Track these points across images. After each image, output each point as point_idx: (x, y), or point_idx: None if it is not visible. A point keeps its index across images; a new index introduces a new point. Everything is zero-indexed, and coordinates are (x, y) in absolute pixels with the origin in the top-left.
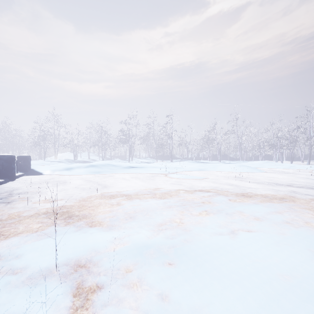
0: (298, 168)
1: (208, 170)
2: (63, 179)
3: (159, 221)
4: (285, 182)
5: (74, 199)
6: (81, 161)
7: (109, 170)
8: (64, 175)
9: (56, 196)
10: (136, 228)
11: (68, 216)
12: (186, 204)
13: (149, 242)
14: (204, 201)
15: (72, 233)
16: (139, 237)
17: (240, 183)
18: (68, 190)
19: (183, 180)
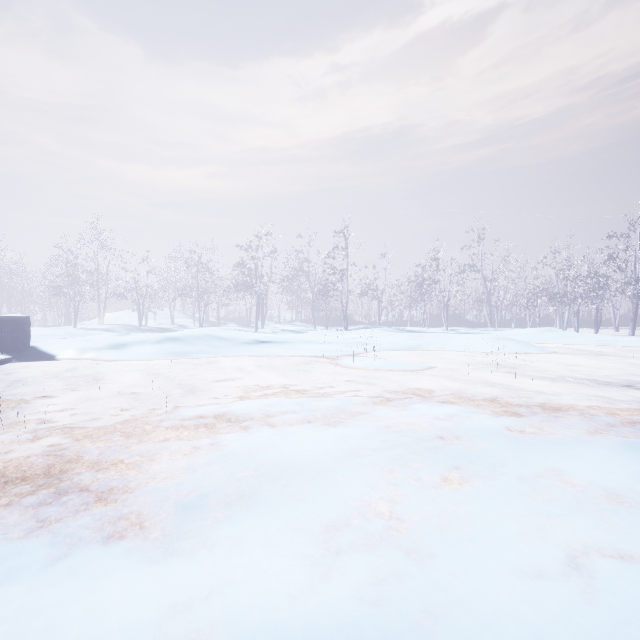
0: (618, 344)
1: (427, 349)
2: (99, 370)
3: (328, 512)
4: (608, 376)
5: (100, 429)
6: (155, 328)
7: (210, 348)
8: (103, 362)
9: (56, 419)
10: (252, 548)
11: (57, 491)
12: (397, 446)
13: (295, 632)
14: (444, 435)
15: (26, 581)
16: (258, 601)
17: (509, 380)
18: (97, 400)
19: (378, 373)
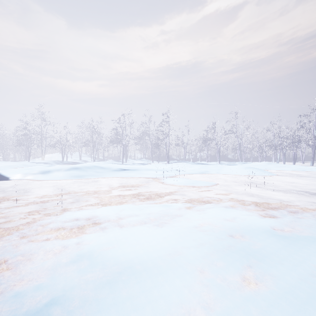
0: (308, 170)
1: (211, 173)
2: (30, 186)
3: None
4: (311, 189)
5: (7, 230)
6: (70, 162)
7: (95, 173)
8: (35, 181)
9: None
10: None
11: None
12: (203, 244)
13: None
14: (233, 234)
15: None
16: None
17: (259, 192)
18: (18, 206)
19: (186, 188)
